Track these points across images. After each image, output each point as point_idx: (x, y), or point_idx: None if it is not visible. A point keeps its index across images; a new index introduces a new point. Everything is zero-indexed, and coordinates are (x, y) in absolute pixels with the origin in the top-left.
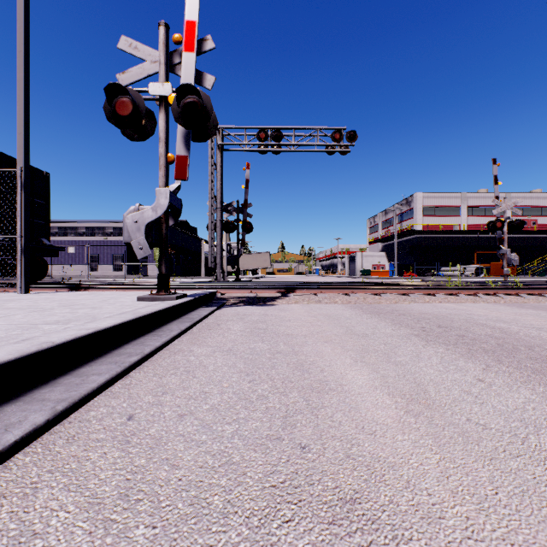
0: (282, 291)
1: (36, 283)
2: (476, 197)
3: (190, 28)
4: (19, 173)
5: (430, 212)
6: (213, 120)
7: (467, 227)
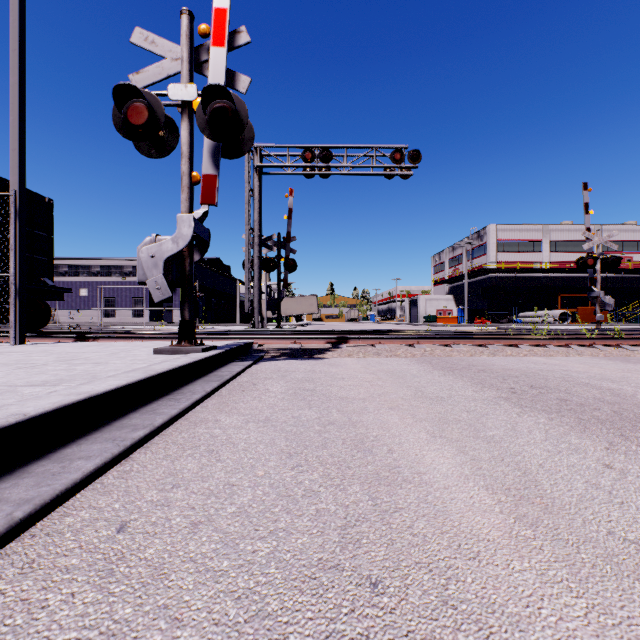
0: (332, 342)
1: (37, 331)
2: (560, 230)
3: (219, 17)
4: (12, 197)
5: (506, 247)
6: (248, 132)
7: (550, 266)
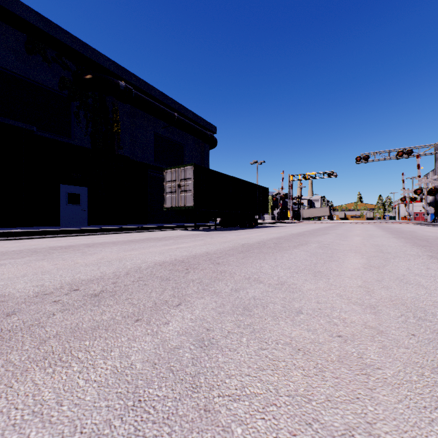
0: (299, 222)
1: None
2: None
3: (282, 187)
4: None
5: None
6: (285, 198)
7: None
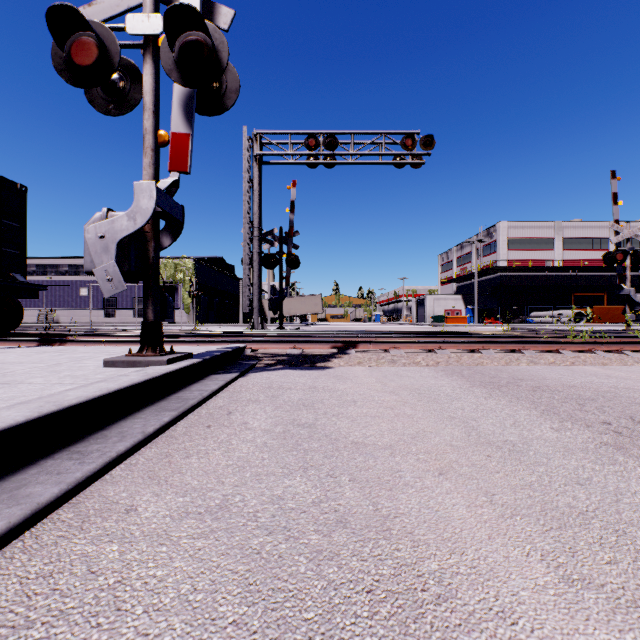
0: (339, 346)
1: (7, 333)
2: (574, 227)
3: None
4: None
5: (517, 245)
6: (231, 81)
7: (563, 264)
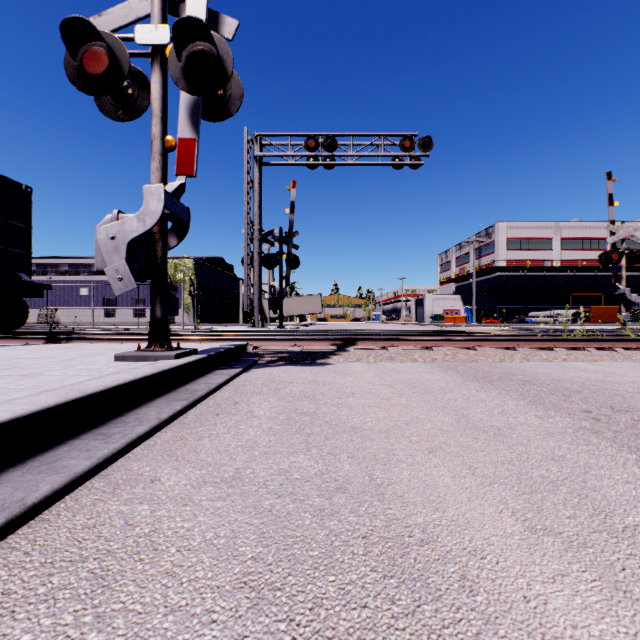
0: (338, 344)
1: (13, 332)
2: (572, 227)
3: None
4: None
5: (515, 245)
6: (235, 88)
7: (561, 264)
